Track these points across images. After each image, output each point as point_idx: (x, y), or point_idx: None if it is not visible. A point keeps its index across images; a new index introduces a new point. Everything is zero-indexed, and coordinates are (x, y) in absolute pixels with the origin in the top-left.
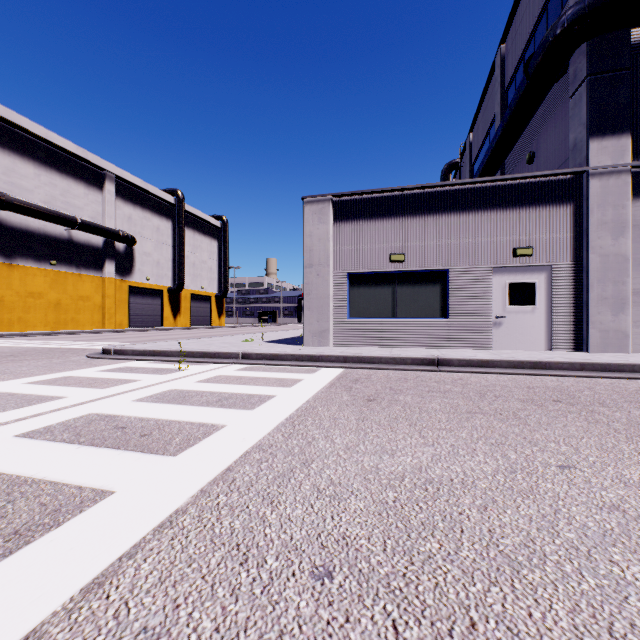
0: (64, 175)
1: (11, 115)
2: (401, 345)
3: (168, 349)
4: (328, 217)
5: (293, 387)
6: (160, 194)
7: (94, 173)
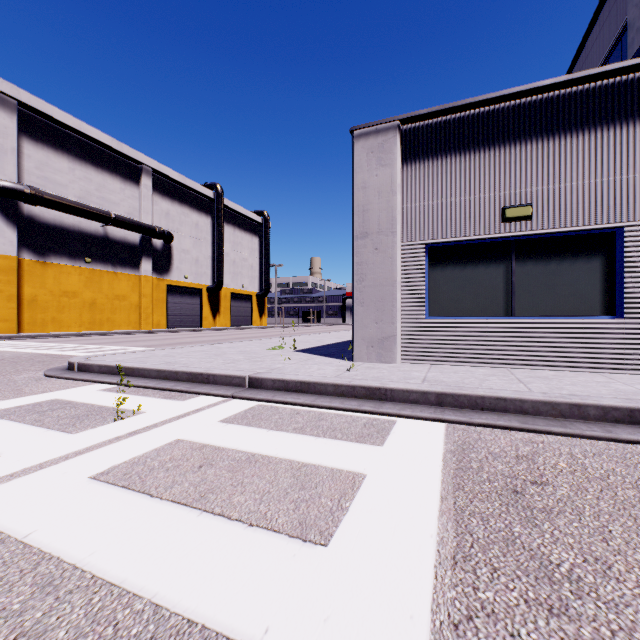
0: (99, 169)
1: (43, 106)
2: (523, 364)
3: (144, 366)
4: (393, 155)
5: (335, 544)
6: (198, 188)
7: (130, 167)
